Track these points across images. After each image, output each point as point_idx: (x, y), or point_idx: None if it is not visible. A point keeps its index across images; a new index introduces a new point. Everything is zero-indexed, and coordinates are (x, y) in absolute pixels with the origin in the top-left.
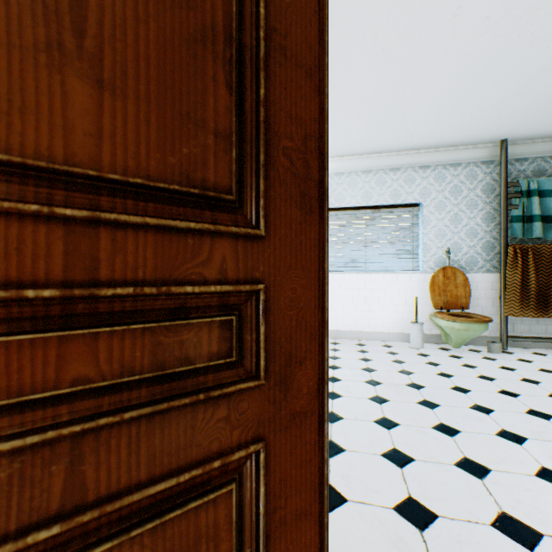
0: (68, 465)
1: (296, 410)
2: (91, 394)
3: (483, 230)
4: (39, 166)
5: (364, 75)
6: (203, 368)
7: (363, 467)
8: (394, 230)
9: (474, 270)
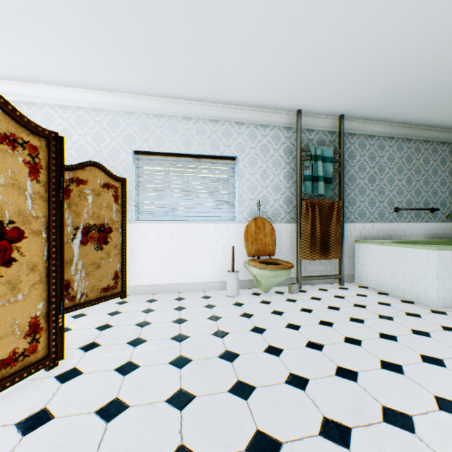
0: None
1: None
2: None
3: (285, 186)
4: None
5: None
6: None
7: None
8: (214, 181)
9: (279, 220)
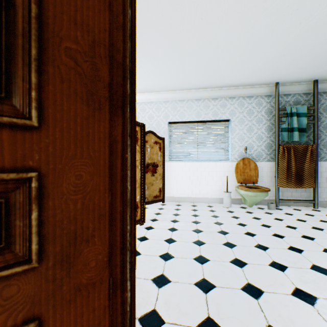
0: None
1: (82, 282)
2: None
3: (266, 136)
4: None
5: (191, 36)
6: None
7: (181, 294)
8: (214, 136)
9: (261, 160)
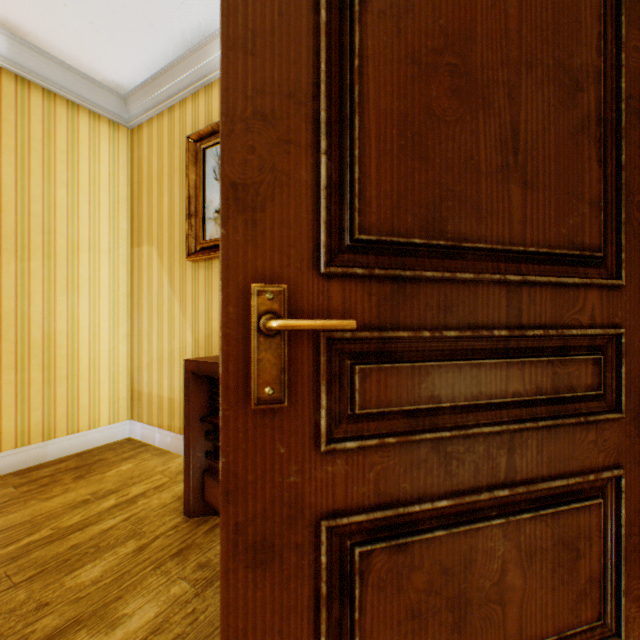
0: (506, 451)
1: None
2: (515, 405)
3: None
4: (496, 248)
5: None
6: (576, 397)
7: None
8: None
9: None
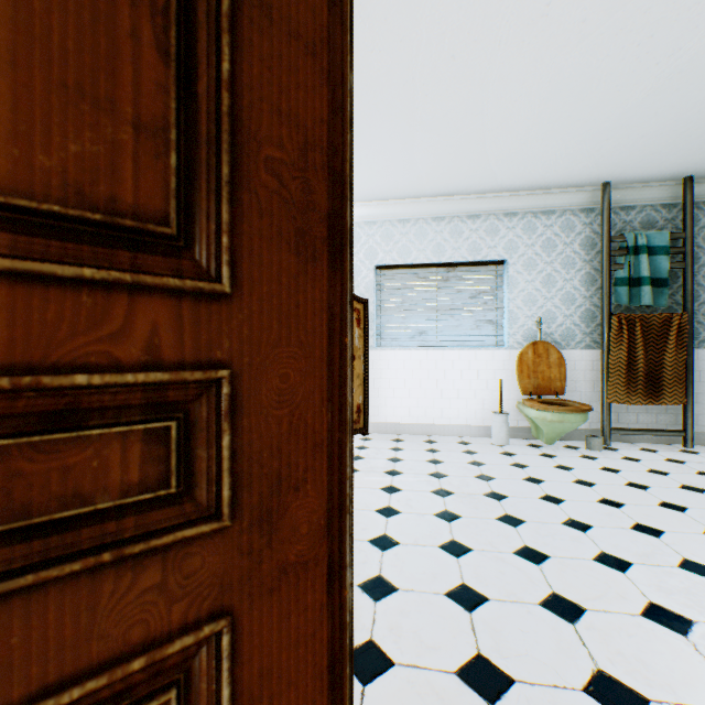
0: None
1: (289, 560)
2: None
3: (582, 296)
4: None
5: (430, 90)
6: (116, 508)
7: (420, 612)
8: (473, 295)
9: (571, 345)
